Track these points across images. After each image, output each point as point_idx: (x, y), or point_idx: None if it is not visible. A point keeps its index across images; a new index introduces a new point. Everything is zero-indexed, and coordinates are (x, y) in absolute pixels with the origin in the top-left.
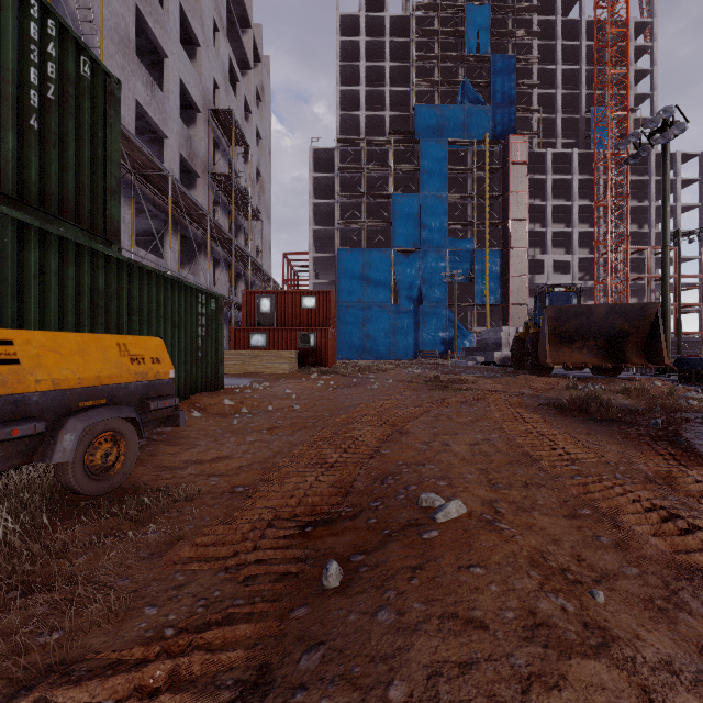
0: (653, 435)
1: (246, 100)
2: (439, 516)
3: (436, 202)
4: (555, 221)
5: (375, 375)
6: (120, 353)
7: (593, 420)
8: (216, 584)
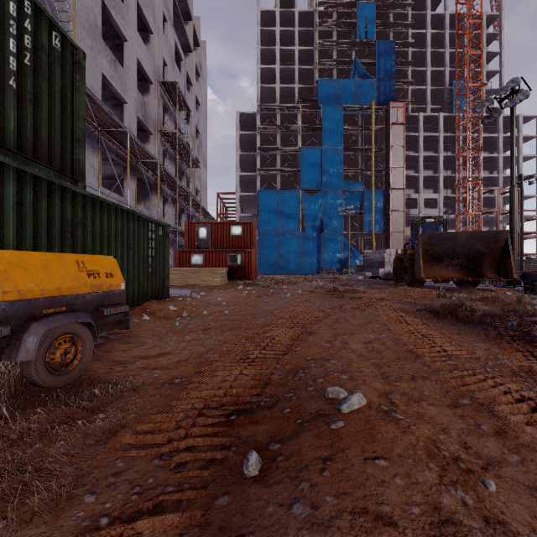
0: (511, 335)
1: (188, 75)
2: (344, 408)
3: (334, 154)
4: (425, 168)
5: (287, 286)
6: (78, 269)
7: (461, 322)
8: (151, 471)
